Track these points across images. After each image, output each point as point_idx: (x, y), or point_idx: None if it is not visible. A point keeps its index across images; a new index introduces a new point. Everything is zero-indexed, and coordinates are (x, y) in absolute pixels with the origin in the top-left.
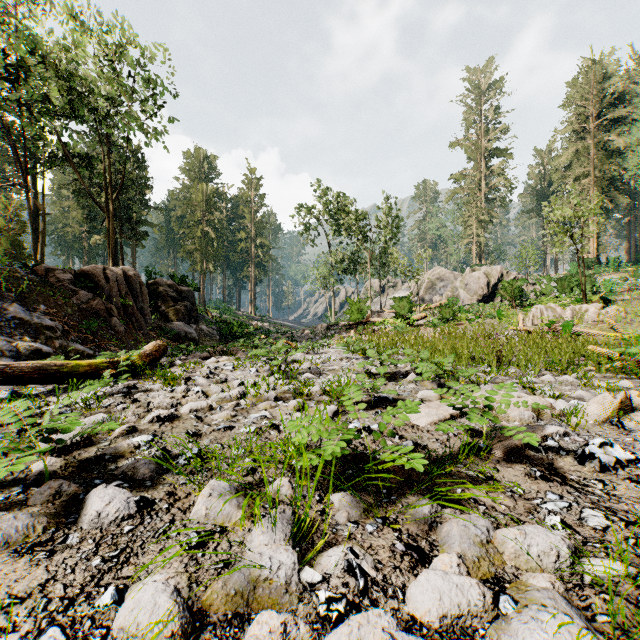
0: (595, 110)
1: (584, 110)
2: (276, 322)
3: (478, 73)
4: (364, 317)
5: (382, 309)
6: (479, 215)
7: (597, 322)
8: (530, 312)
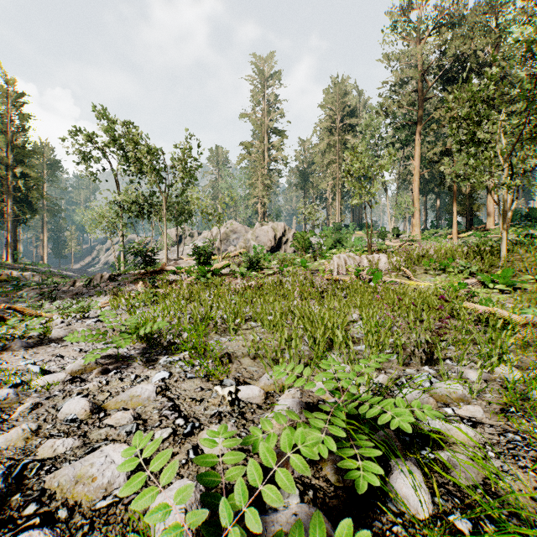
0: (340, 115)
1: (333, 113)
2: (46, 271)
3: (262, 61)
4: (159, 265)
5: (179, 257)
6: (264, 180)
7: (391, 271)
8: (332, 261)
